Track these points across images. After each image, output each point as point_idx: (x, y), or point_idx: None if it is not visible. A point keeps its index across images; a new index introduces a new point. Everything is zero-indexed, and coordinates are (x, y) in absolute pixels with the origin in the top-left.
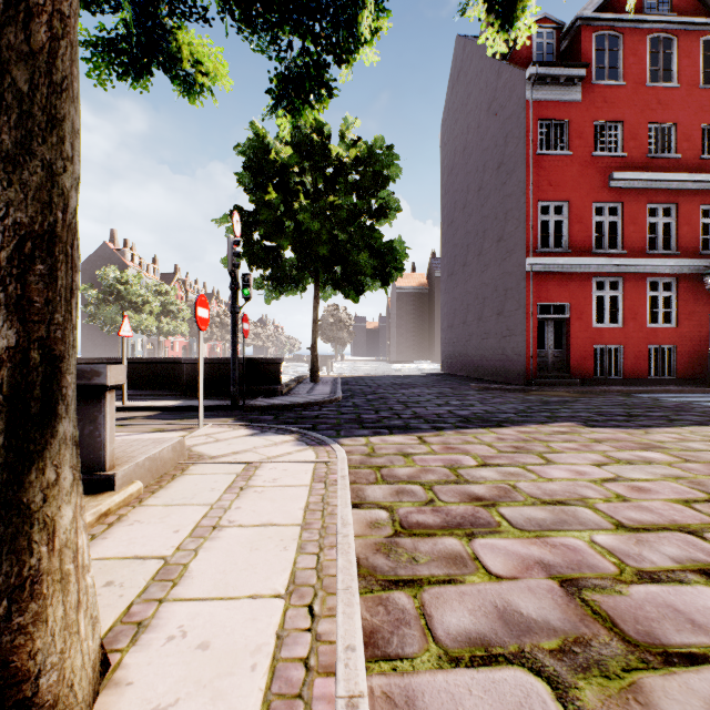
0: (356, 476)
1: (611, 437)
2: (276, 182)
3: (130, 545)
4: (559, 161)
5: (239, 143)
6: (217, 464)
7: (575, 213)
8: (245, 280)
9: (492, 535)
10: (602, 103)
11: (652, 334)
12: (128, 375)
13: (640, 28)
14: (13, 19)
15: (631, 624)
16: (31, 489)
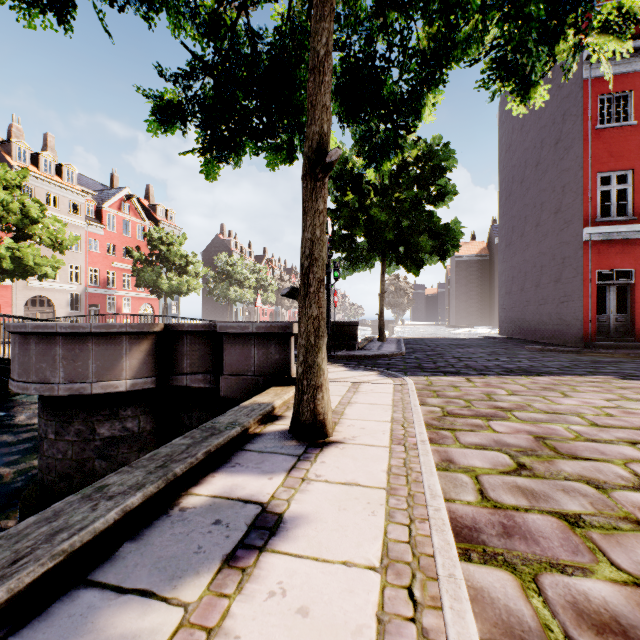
0: (420, 394)
1: (639, 386)
2: (352, 184)
3: None
4: (622, 132)
5: None
6: (336, 382)
7: None
8: (335, 266)
9: (502, 420)
10: None
11: None
12: None
13: None
14: (316, 216)
15: (565, 450)
16: (320, 359)
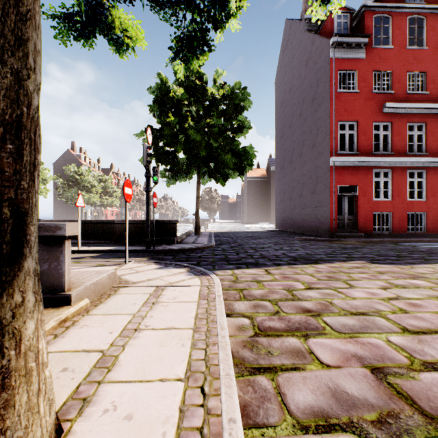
0: (227, 295)
1: (390, 270)
2: (174, 110)
3: (80, 342)
4: (351, 96)
5: (150, 86)
6: (137, 287)
7: (361, 129)
8: (154, 171)
9: (320, 336)
10: (379, 60)
11: (410, 205)
12: (81, 231)
13: (403, 12)
14: None
15: (425, 401)
16: (3, 309)
